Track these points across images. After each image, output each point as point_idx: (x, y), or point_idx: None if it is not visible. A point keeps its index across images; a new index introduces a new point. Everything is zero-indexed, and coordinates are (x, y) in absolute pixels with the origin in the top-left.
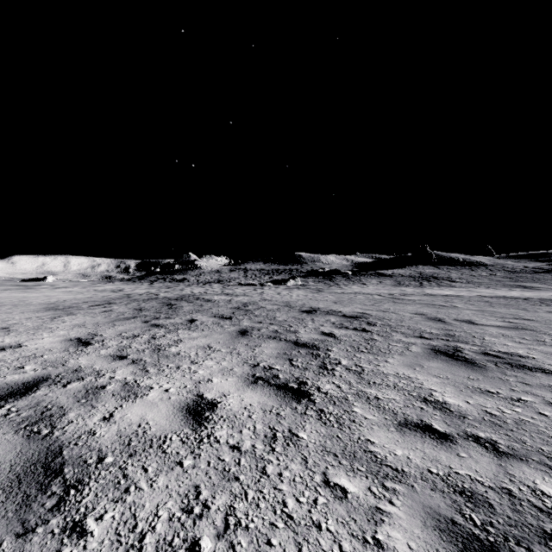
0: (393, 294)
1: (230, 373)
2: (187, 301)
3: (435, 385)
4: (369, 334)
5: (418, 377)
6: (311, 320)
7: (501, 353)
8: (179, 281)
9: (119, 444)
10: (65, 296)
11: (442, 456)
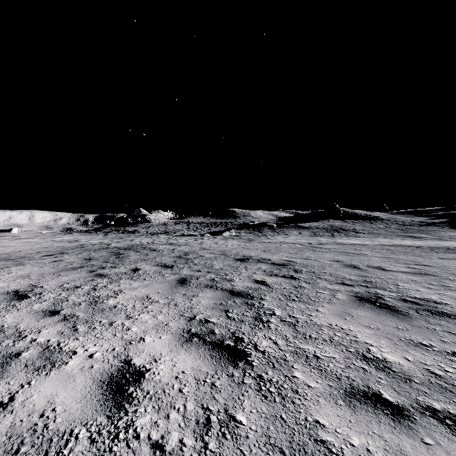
0: (312, 243)
1: (165, 330)
2: (135, 250)
3: (369, 338)
4: (297, 281)
5: (351, 328)
6: (245, 268)
7: (417, 299)
8: (131, 232)
9: (3, 452)
10: (23, 246)
11: (406, 445)
